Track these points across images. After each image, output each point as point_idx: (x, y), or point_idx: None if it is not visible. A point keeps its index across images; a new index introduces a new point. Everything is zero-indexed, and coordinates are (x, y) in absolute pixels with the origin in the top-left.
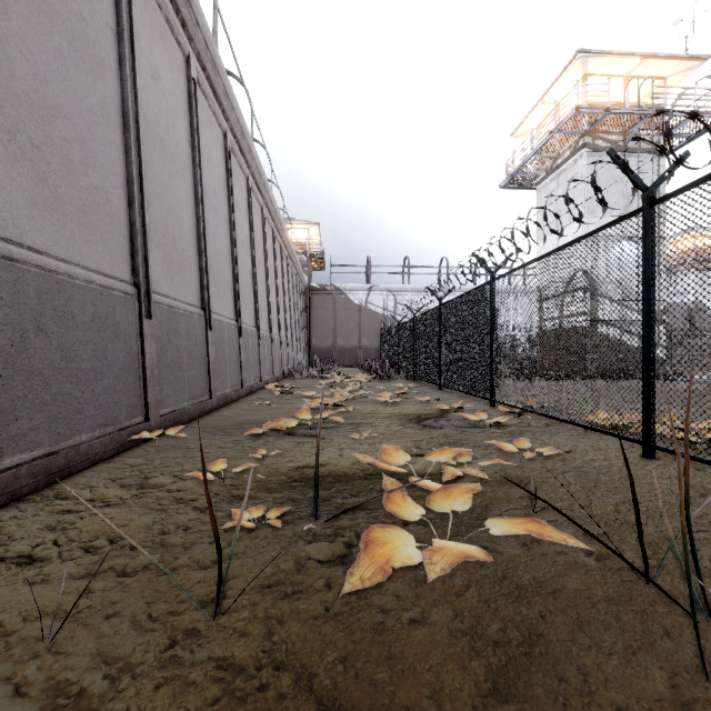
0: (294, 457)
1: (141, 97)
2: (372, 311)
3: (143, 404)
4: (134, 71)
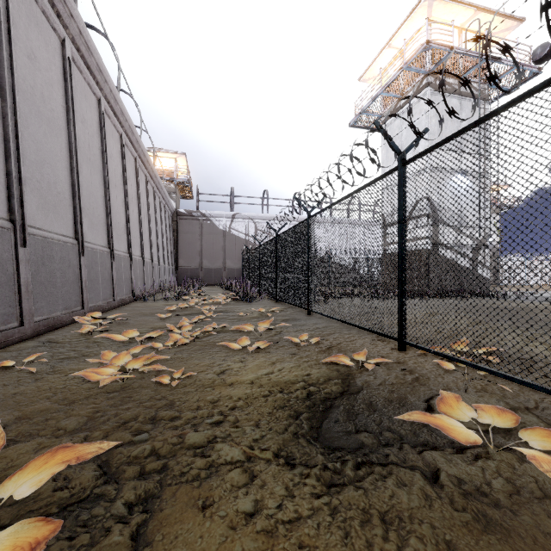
0: None
1: None
2: (235, 236)
3: None
4: None
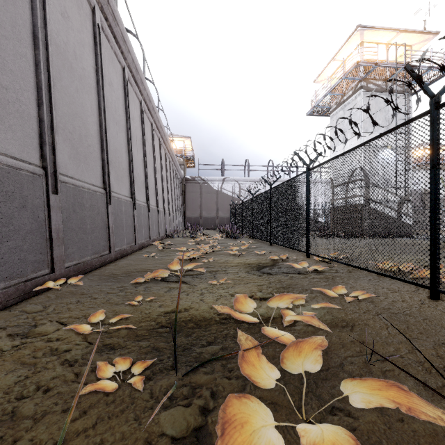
0: (165, 302)
1: (51, 27)
2: (225, 194)
3: (50, 260)
4: (44, 5)
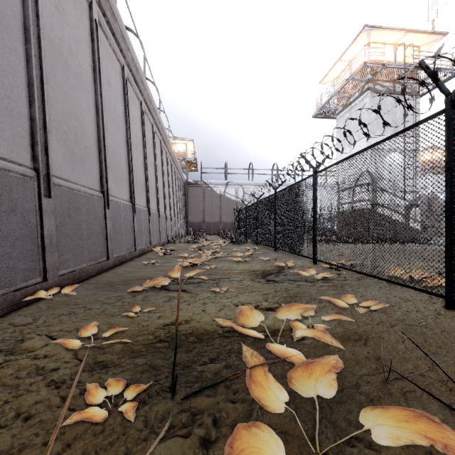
0: (164, 312)
1: (44, 20)
2: (228, 198)
3: (42, 267)
4: None
